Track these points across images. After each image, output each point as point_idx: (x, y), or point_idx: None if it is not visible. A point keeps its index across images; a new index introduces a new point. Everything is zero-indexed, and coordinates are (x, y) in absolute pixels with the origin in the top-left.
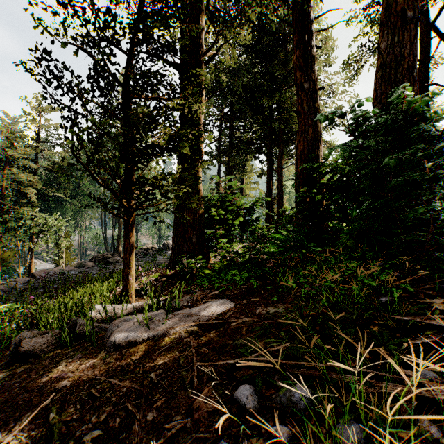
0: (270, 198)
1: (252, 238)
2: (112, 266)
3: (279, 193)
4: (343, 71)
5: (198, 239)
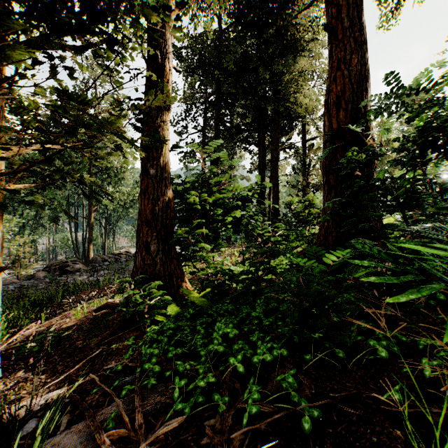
0: (263, 193)
1: (249, 242)
2: (69, 276)
3: (274, 187)
4: (379, 0)
5: (160, 246)
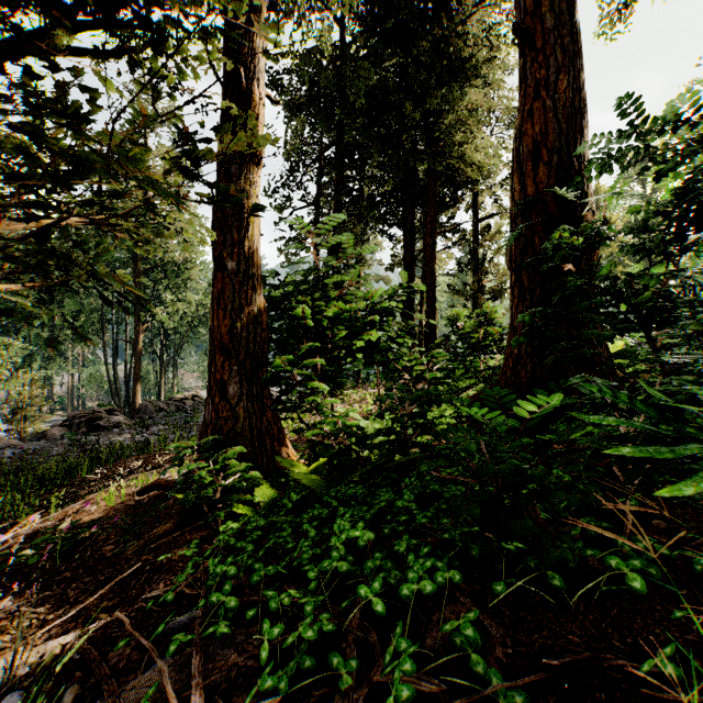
0: (411, 303)
1: (389, 380)
2: (102, 435)
3: (428, 294)
4: None
5: (244, 387)
